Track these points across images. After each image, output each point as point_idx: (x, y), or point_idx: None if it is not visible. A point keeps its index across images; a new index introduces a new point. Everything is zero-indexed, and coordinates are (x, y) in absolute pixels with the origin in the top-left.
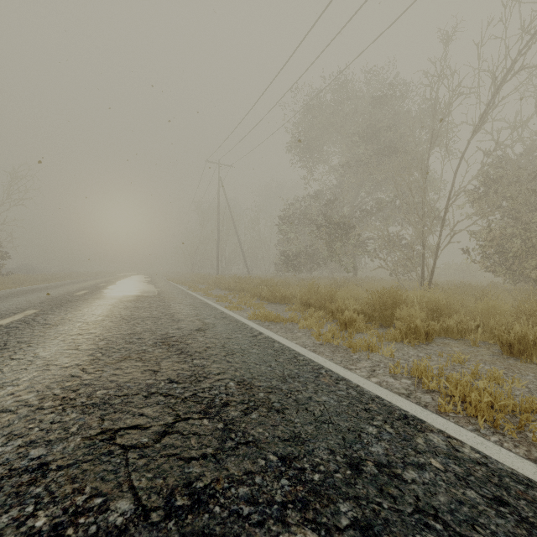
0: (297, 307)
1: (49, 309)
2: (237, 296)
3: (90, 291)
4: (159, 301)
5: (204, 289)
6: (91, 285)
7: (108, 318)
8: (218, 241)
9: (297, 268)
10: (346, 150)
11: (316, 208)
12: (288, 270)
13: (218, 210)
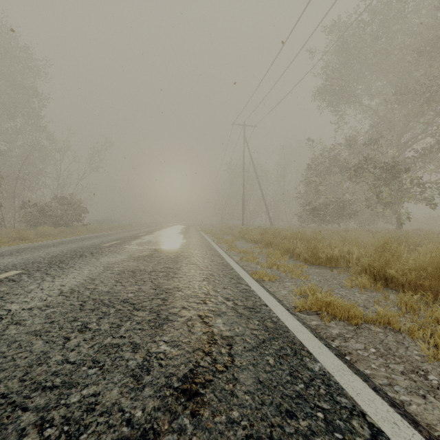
0: (366, 281)
1: (36, 269)
2: (265, 252)
3: (120, 242)
4: (171, 259)
5: (229, 240)
6: (132, 235)
7: (61, 301)
8: (243, 195)
9: (325, 220)
10: (394, 79)
11: (349, 154)
12: (314, 222)
13: (243, 167)
